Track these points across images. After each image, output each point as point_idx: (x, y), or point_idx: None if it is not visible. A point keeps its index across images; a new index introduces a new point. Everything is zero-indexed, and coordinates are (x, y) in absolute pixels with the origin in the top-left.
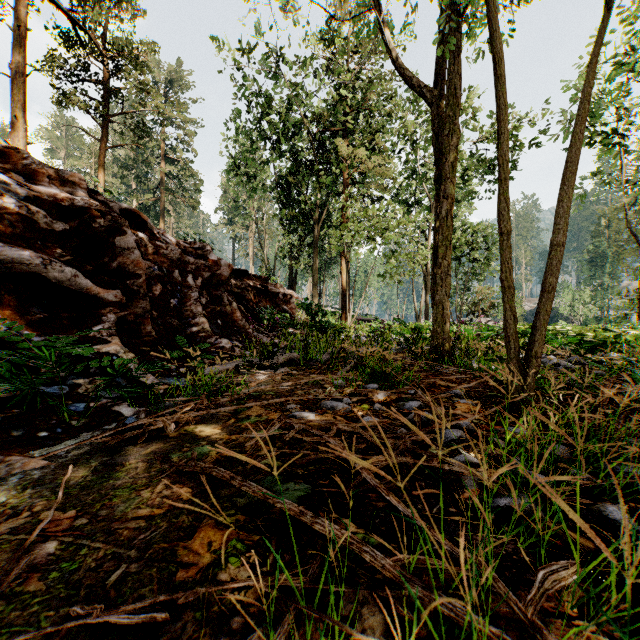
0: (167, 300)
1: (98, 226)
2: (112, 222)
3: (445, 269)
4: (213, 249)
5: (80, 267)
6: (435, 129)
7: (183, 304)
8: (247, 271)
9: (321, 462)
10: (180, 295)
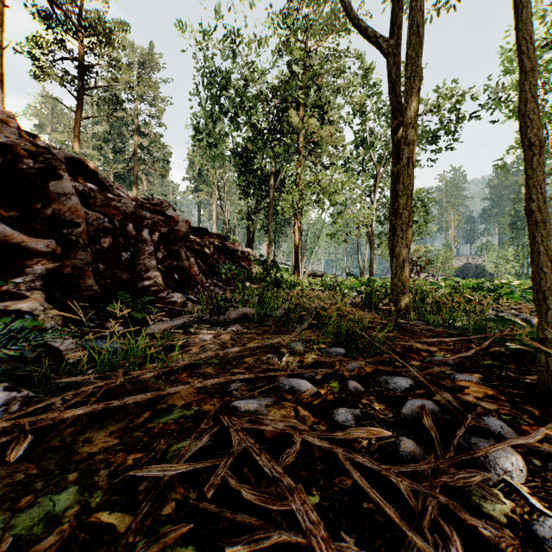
0: (118, 253)
1: (27, 167)
2: (44, 164)
3: (406, 220)
4: (175, 208)
5: (3, 212)
6: (392, 78)
7: (137, 258)
8: (207, 229)
9: (276, 545)
10: (134, 249)
